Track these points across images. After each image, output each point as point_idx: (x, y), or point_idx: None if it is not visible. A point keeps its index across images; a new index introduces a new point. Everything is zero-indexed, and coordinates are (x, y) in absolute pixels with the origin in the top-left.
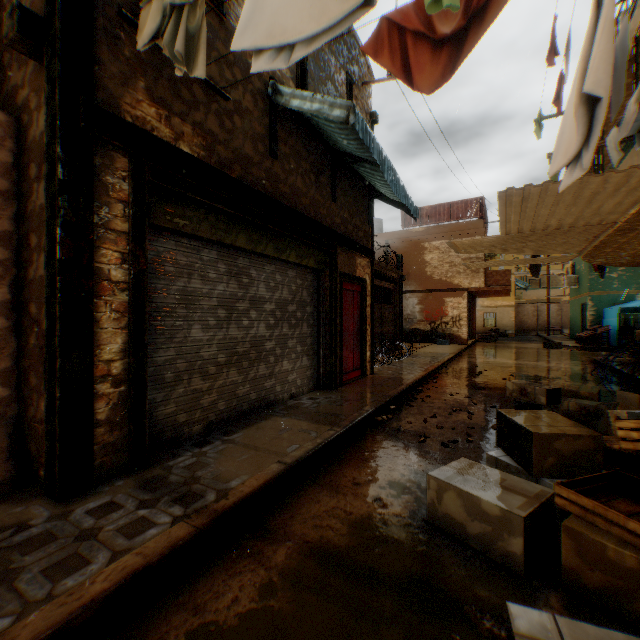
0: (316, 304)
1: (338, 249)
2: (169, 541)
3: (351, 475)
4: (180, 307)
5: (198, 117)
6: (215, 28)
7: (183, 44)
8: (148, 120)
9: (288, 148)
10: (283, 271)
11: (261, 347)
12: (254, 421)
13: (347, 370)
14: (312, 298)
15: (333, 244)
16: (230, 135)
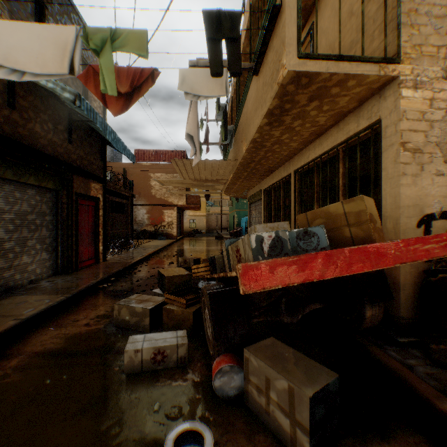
0: (56, 214)
1: (75, 176)
2: None
3: (74, 318)
4: None
5: None
6: None
7: None
8: None
9: (28, 102)
10: (24, 190)
11: (1, 247)
12: None
13: (83, 260)
14: (52, 210)
15: (70, 173)
16: None
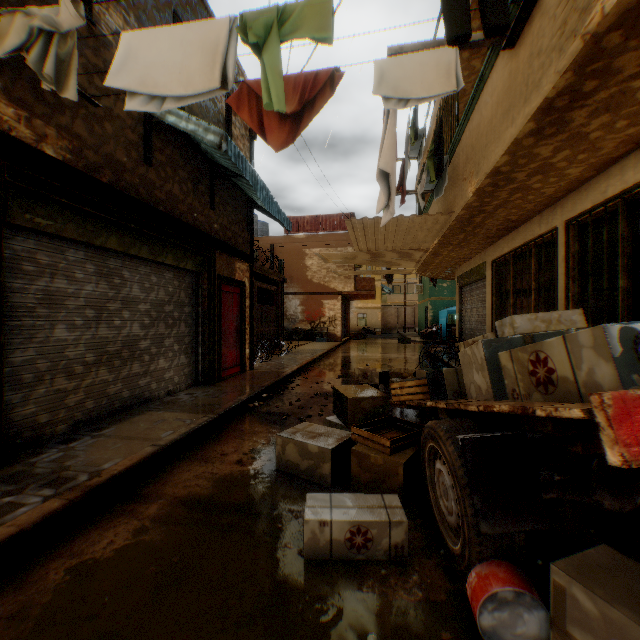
0: (195, 305)
1: (217, 254)
2: (44, 512)
3: (220, 449)
4: (42, 307)
5: (65, 120)
6: (84, 35)
7: (54, 68)
8: (7, 120)
9: (164, 156)
10: (159, 273)
11: (135, 346)
12: (128, 417)
13: (226, 367)
14: (190, 299)
15: (212, 249)
16: (101, 140)
